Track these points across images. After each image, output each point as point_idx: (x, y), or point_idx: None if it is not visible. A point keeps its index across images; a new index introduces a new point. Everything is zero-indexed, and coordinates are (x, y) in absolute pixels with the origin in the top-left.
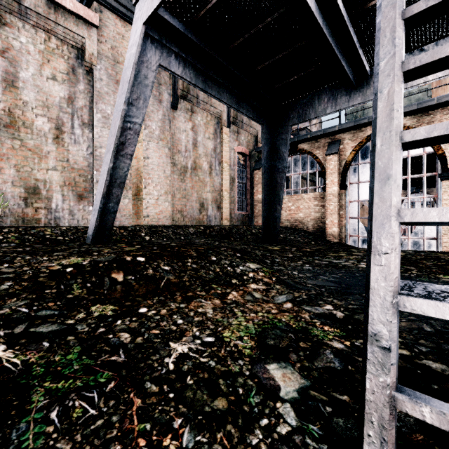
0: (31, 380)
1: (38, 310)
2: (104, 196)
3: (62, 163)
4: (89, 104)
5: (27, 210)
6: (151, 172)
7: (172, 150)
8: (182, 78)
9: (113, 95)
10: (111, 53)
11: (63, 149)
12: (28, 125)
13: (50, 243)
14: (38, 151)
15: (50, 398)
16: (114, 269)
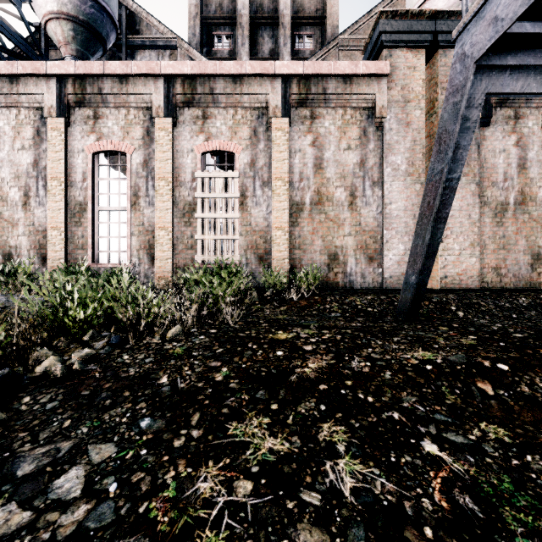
0: (488, 496)
1: (432, 412)
2: (419, 271)
3: (355, 227)
4: (378, 160)
5: (329, 275)
6: (450, 220)
7: (482, 184)
8: (521, 94)
9: (403, 141)
10: (401, 95)
11: (356, 214)
12: (330, 198)
13: (363, 314)
14: (337, 220)
15: (523, 528)
16: (476, 375)
